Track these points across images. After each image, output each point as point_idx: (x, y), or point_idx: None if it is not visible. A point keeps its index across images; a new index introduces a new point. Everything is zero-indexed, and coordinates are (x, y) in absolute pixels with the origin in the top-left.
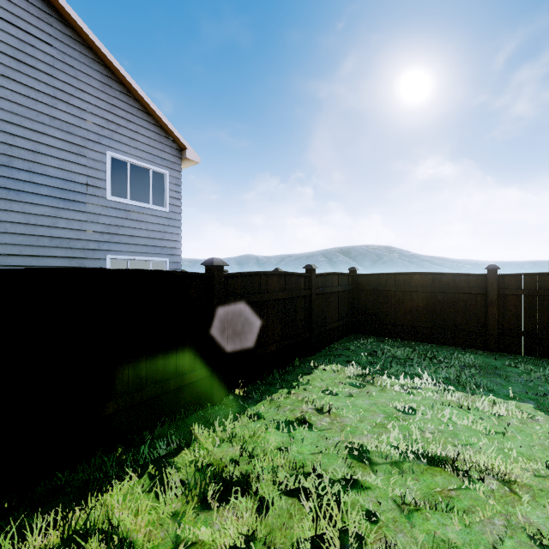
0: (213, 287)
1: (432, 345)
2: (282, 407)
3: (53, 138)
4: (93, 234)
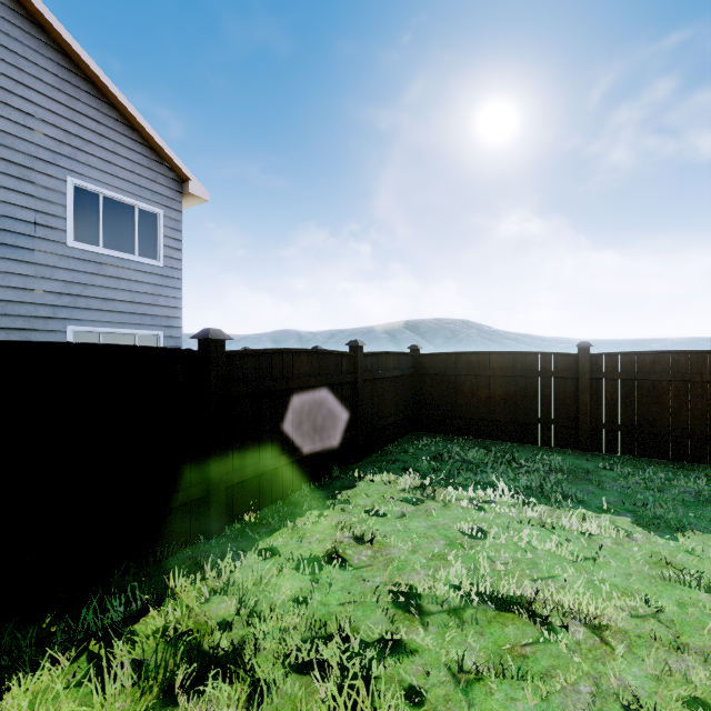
0: (208, 370)
1: (513, 444)
2: (308, 537)
3: None
4: (45, 295)
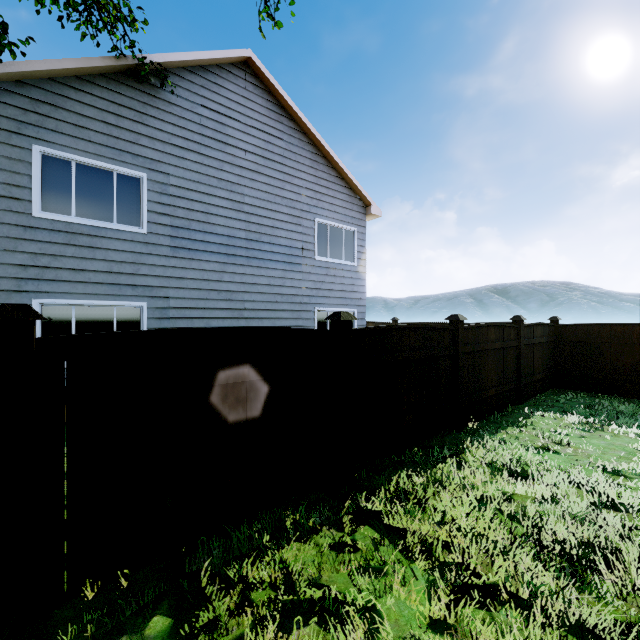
0: (457, 338)
1: None
2: (520, 439)
3: (283, 214)
4: (306, 290)
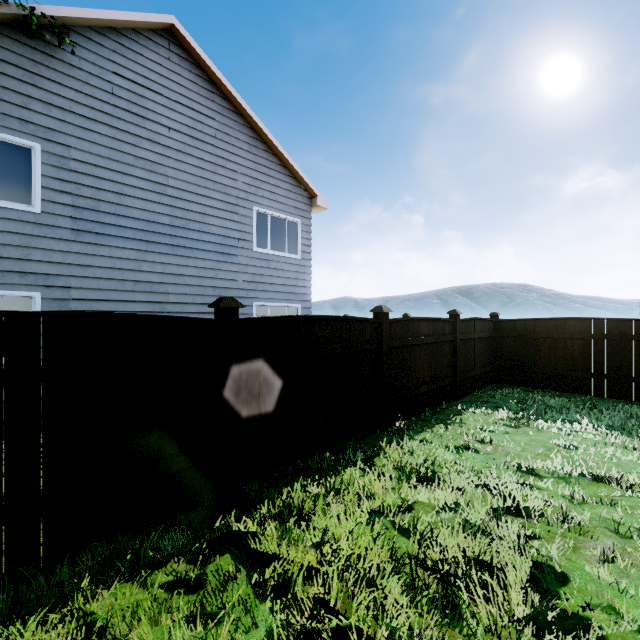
0: (381, 331)
1: (591, 397)
2: (444, 437)
3: (215, 200)
4: (243, 283)
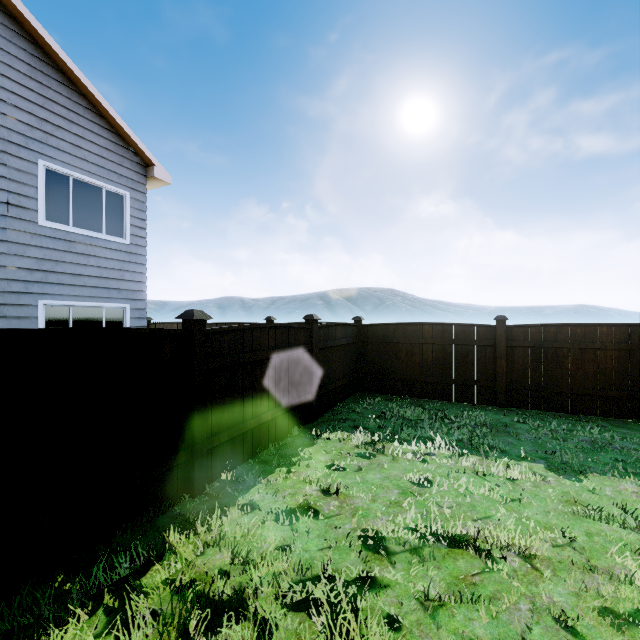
0: (192, 347)
1: (442, 402)
2: (281, 492)
3: None
4: (18, 271)
